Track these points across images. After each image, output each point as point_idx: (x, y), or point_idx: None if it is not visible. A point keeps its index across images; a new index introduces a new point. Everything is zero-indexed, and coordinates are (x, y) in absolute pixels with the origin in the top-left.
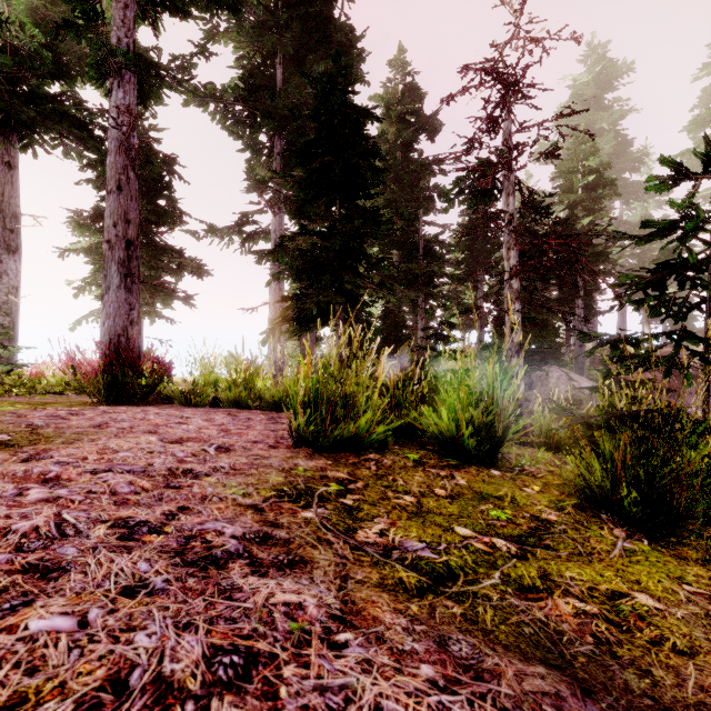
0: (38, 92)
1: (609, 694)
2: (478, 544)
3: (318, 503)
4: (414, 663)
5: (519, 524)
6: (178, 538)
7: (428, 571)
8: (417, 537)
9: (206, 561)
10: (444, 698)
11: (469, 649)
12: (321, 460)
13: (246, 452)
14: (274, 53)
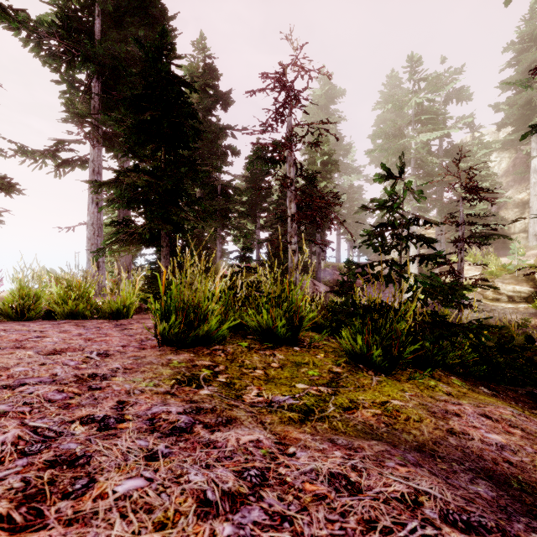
0: None
1: (402, 445)
2: (313, 391)
3: (205, 384)
4: (330, 452)
5: (325, 377)
6: (143, 421)
7: (299, 410)
8: (279, 393)
9: (177, 431)
10: (352, 462)
11: (345, 440)
12: (185, 354)
13: (124, 355)
14: (93, 5)
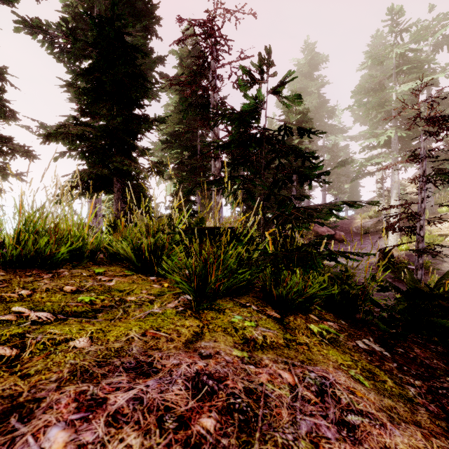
0: None
1: None
2: (5, 317)
3: None
4: None
5: (95, 304)
6: None
7: None
8: None
9: None
10: None
11: None
12: None
13: None
14: (93, 7)
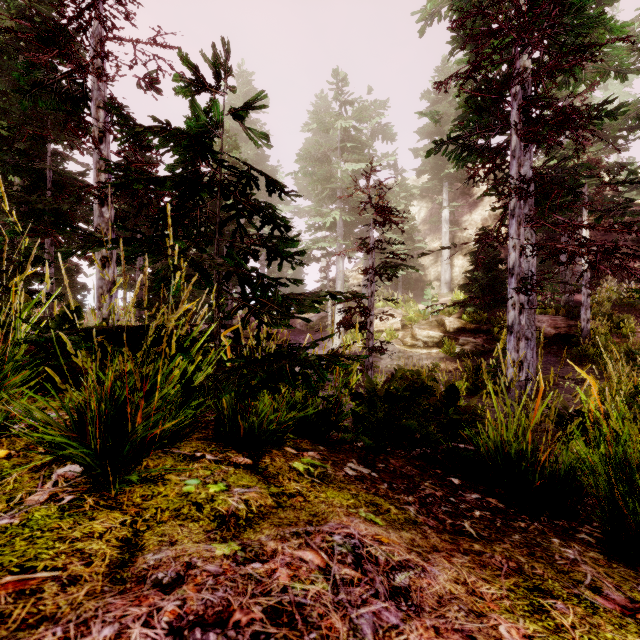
0: None
1: None
2: None
3: None
4: None
5: None
6: None
7: None
8: None
9: None
10: None
11: None
12: None
13: None
14: None
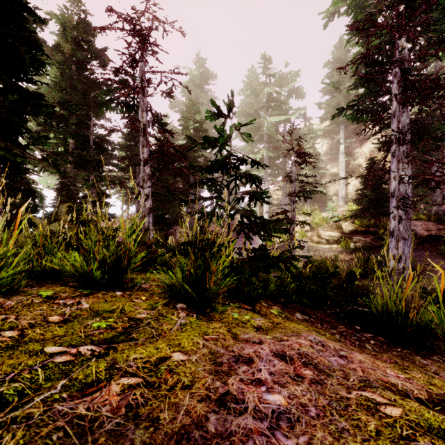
0: None
1: None
2: (60, 359)
3: None
4: None
5: (116, 328)
6: None
7: None
8: None
9: None
10: None
11: None
12: None
13: None
14: None
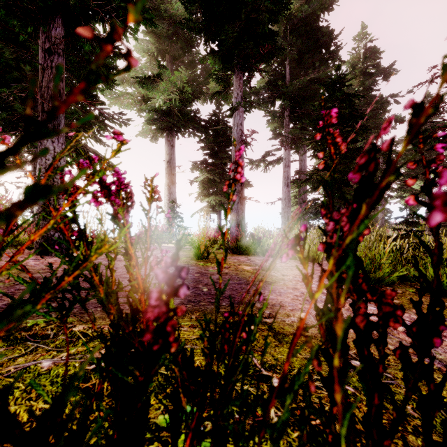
0: (186, 113)
1: None
2: None
3: None
4: None
5: None
6: None
7: None
8: None
9: None
10: None
11: None
12: None
13: None
14: (284, 59)
